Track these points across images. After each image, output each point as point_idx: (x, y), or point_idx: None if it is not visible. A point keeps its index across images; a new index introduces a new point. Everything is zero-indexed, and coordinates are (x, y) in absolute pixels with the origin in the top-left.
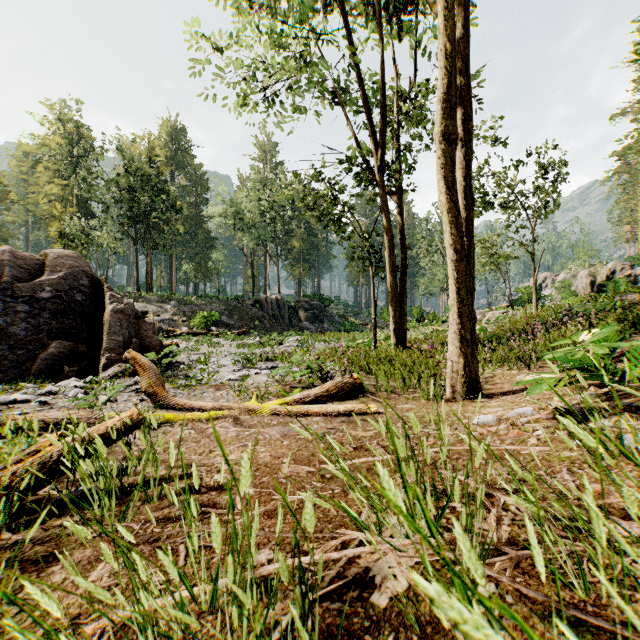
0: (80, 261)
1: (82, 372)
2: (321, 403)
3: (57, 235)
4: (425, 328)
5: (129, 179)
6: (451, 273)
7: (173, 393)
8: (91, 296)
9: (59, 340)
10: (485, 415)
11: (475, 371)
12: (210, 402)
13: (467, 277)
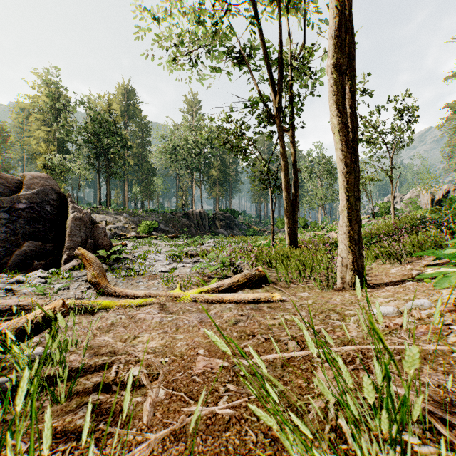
0: (50, 181)
1: (48, 265)
2: (233, 291)
3: (42, 166)
4: (309, 233)
5: (93, 125)
6: (342, 183)
7: (115, 282)
8: (58, 207)
9: (31, 240)
10: (384, 306)
11: (361, 265)
12: (143, 290)
13: (355, 187)
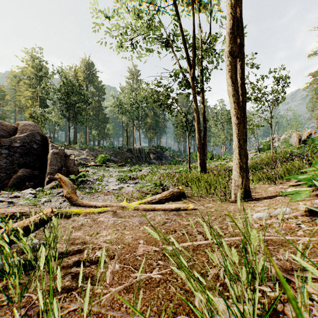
0: (36, 127)
1: (35, 185)
2: (162, 203)
3: (29, 116)
4: (214, 162)
5: (65, 88)
6: (235, 131)
7: (82, 197)
8: (41, 145)
9: (24, 168)
10: (260, 212)
11: (248, 185)
12: (101, 202)
13: (244, 133)
